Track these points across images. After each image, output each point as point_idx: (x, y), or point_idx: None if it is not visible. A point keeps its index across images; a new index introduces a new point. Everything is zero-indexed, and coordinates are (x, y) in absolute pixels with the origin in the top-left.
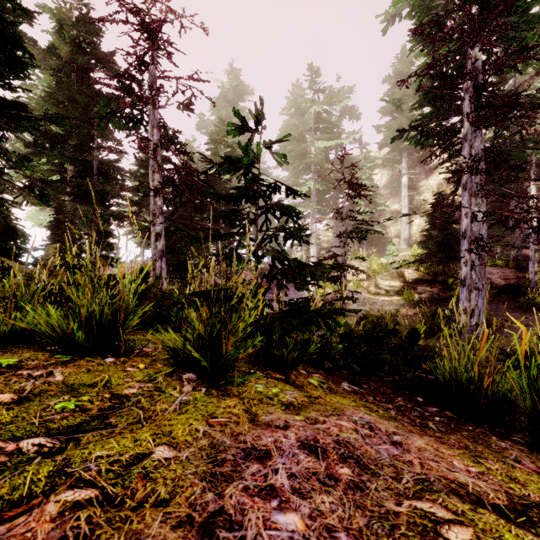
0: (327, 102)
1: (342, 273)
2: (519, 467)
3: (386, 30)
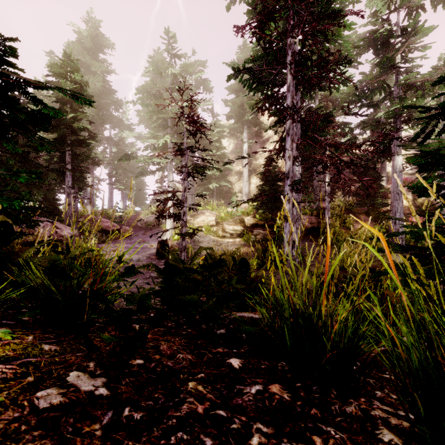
0: (183, 68)
1: (182, 210)
2: None
3: (229, 8)
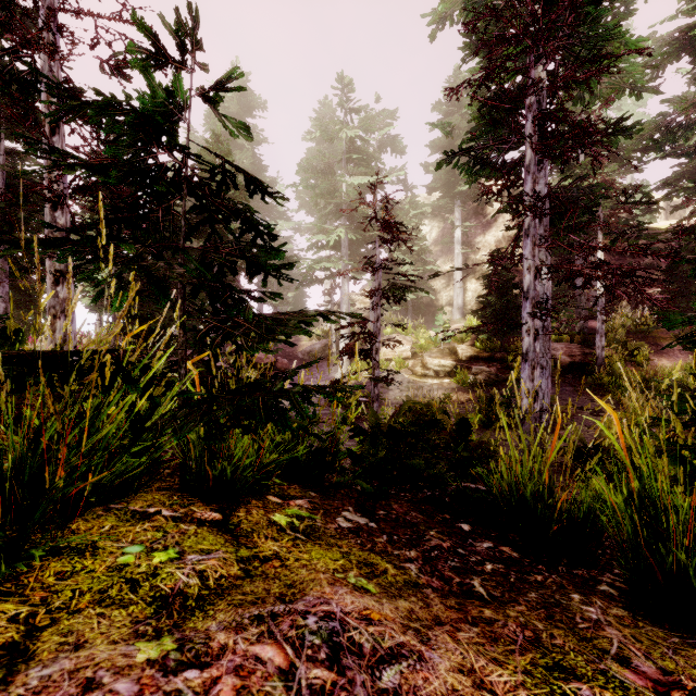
0: (363, 126)
1: (374, 346)
2: (635, 689)
3: (434, 36)
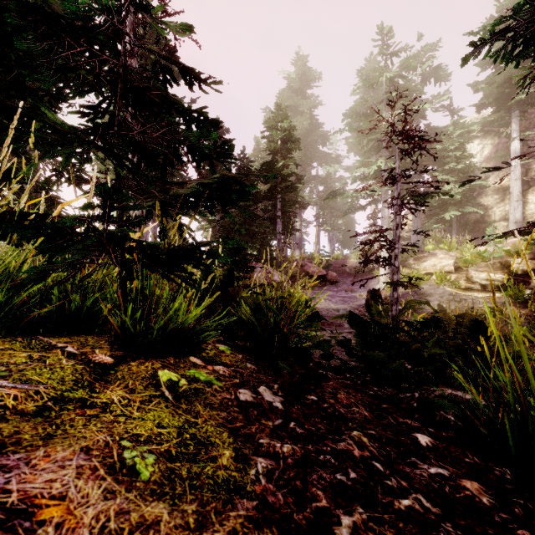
0: (402, 65)
1: (393, 252)
2: None
3: None
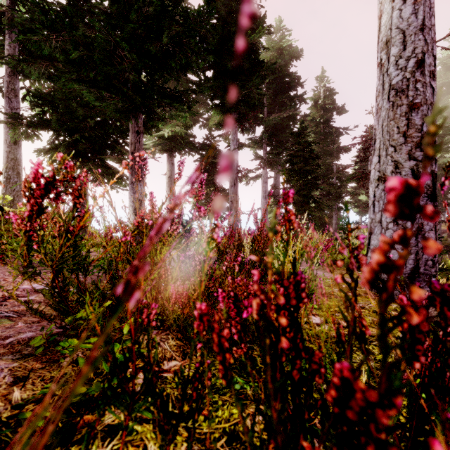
0: None
1: None
2: None
3: None
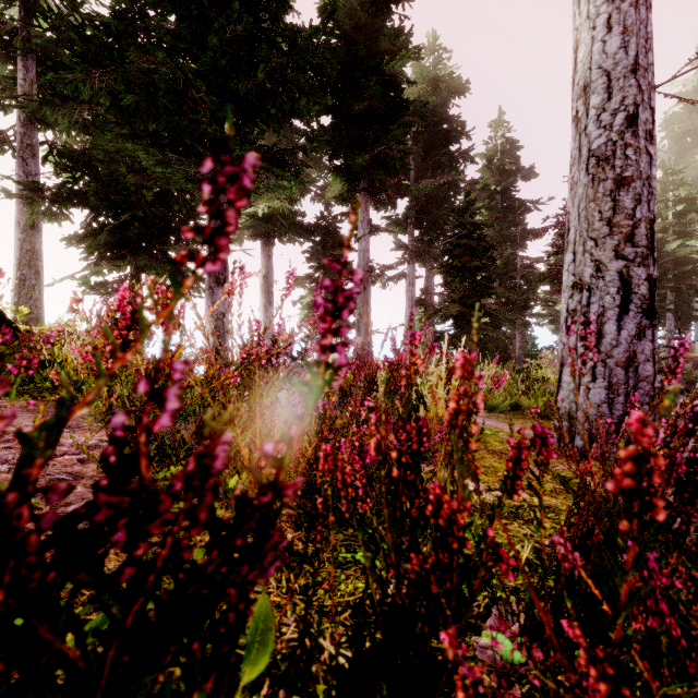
0: None
1: None
2: None
3: None
